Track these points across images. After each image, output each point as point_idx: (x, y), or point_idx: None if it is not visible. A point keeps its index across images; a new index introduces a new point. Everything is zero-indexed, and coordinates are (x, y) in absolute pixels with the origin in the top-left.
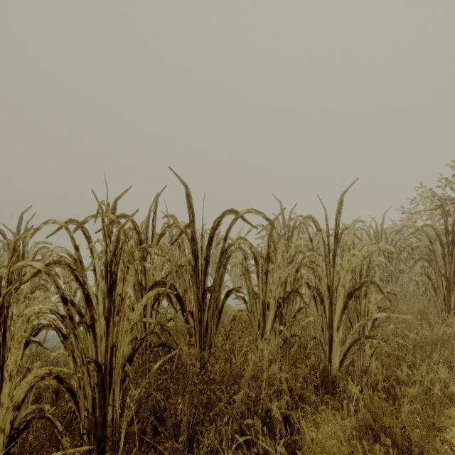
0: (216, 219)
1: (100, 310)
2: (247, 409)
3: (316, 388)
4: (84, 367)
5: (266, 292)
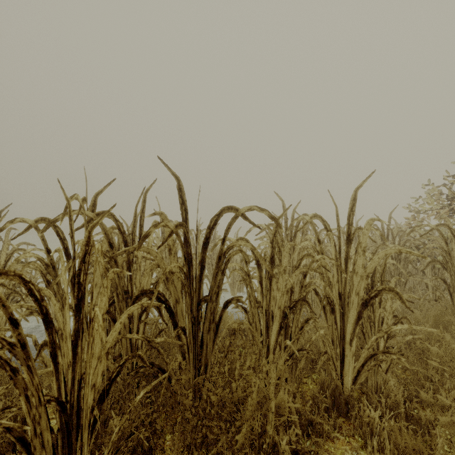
0: (213, 217)
1: (67, 330)
2: (250, 443)
3: (327, 410)
4: (41, 408)
5: (269, 300)
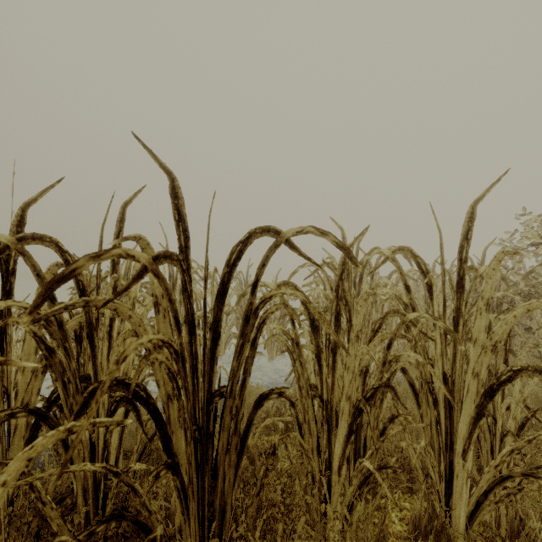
0: (235, 245)
1: None
2: None
3: None
4: None
5: (332, 387)
